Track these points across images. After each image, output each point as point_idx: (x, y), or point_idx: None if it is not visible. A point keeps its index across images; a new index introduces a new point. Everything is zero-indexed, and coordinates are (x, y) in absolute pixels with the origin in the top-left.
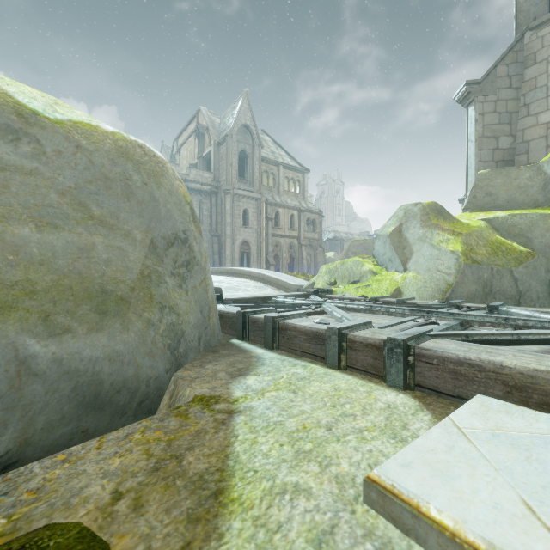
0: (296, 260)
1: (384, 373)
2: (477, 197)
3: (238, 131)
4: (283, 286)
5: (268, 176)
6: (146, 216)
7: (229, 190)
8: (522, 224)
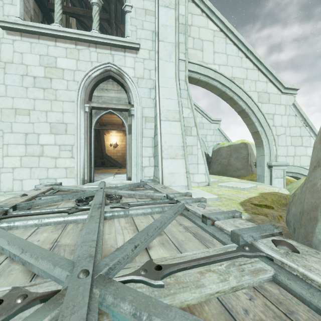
0: None
1: None
2: None
3: None
4: None
5: None
6: None
7: None
8: None
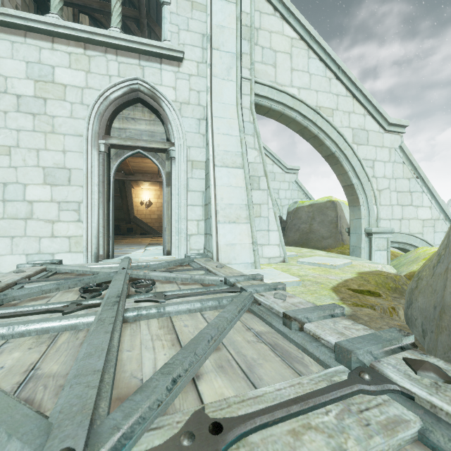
0: None
1: None
2: None
3: None
4: None
5: None
6: None
7: None
8: None
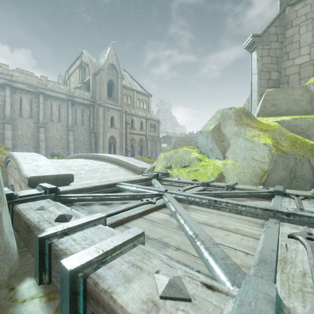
0: (144, 149)
1: None
2: (266, 107)
3: (107, 68)
4: (132, 168)
5: (127, 97)
6: None
7: (102, 104)
8: (302, 125)
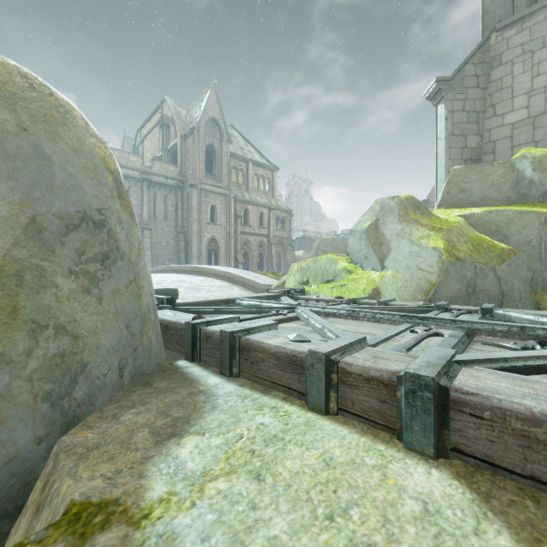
0: (265, 259)
1: (398, 426)
2: (451, 193)
3: (205, 125)
4: (251, 286)
5: (237, 172)
6: (23, 180)
7: (196, 185)
8: (498, 221)
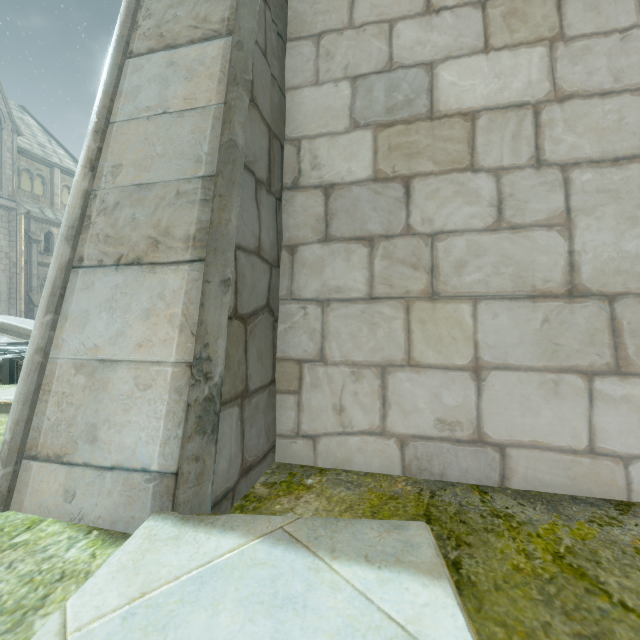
0: None
1: None
2: None
3: None
4: (26, 335)
5: (33, 178)
6: None
7: None
8: None
